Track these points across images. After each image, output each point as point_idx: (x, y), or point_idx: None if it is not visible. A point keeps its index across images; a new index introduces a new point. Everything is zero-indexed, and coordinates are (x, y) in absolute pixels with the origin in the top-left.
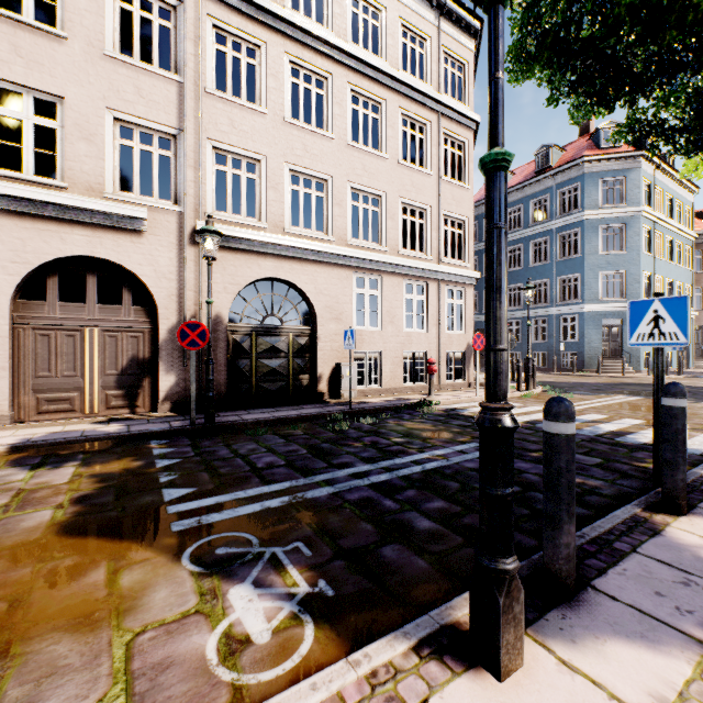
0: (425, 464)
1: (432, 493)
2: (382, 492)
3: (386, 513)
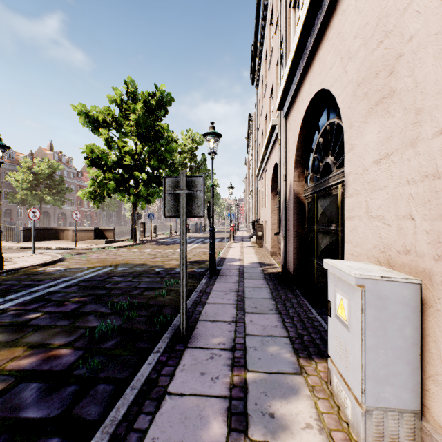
0: (3, 300)
1: (3, 289)
2: (34, 284)
3: (29, 280)
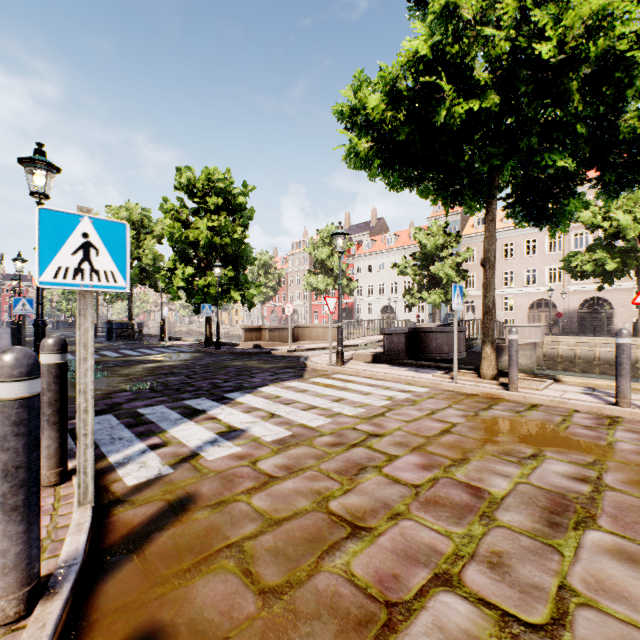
0: None
1: None
2: None
3: None
